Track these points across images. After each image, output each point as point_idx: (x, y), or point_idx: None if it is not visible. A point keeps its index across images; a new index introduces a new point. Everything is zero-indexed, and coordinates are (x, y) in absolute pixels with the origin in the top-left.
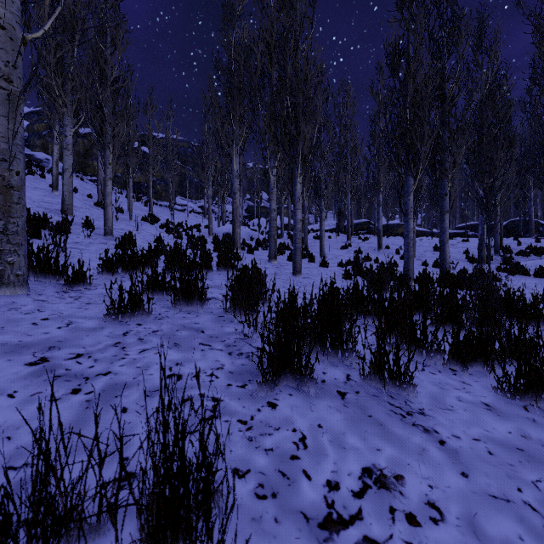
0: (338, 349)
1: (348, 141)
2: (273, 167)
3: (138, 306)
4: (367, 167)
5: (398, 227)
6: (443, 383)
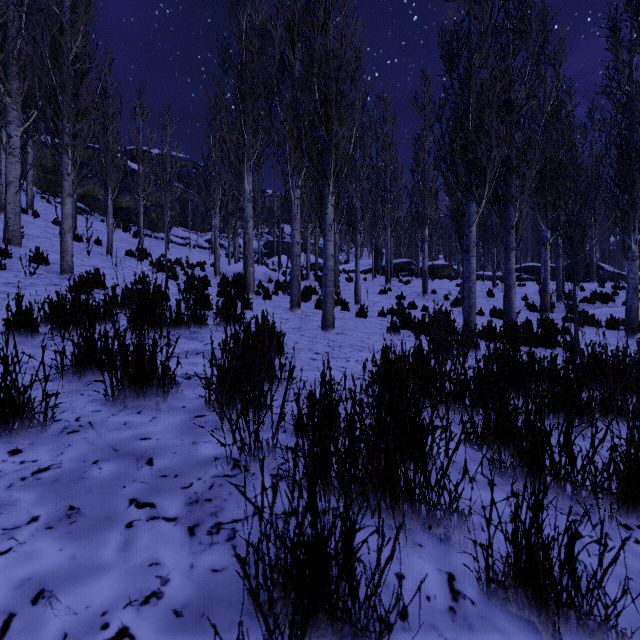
0: (421, 504)
1: (388, 164)
2: (296, 187)
3: (19, 411)
4: (410, 195)
5: (443, 268)
6: (636, 578)
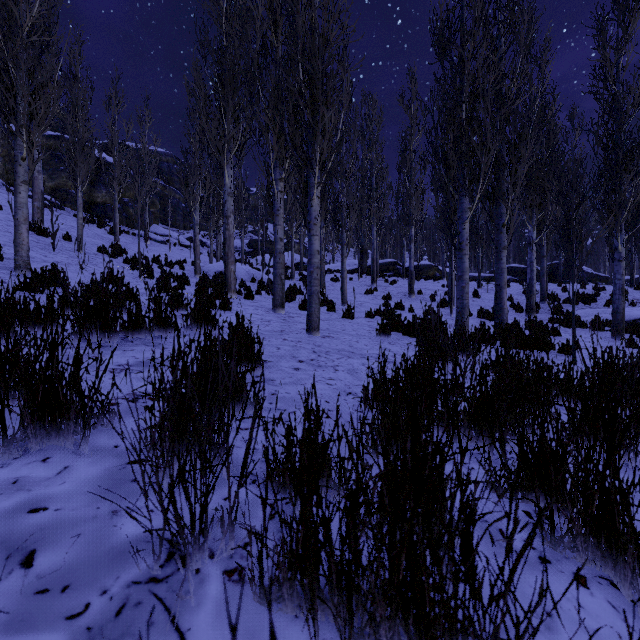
0: (466, 637)
1: (374, 162)
2: (279, 180)
3: None
4: (396, 194)
5: (428, 269)
6: None
